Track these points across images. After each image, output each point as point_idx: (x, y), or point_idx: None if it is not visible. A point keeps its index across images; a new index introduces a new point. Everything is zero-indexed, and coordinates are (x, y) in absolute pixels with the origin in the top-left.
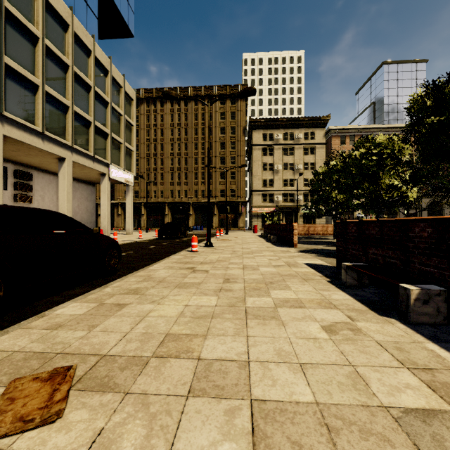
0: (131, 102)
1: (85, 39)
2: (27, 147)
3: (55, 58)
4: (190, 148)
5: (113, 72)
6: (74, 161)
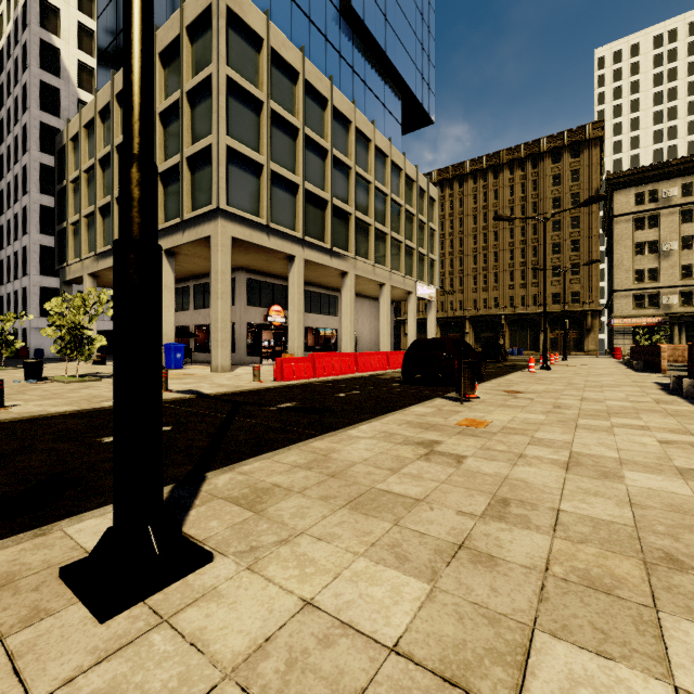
0: (433, 203)
1: (398, 161)
2: (363, 280)
3: (379, 193)
4: (502, 237)
5: (419, 180)
6: (390, 285)
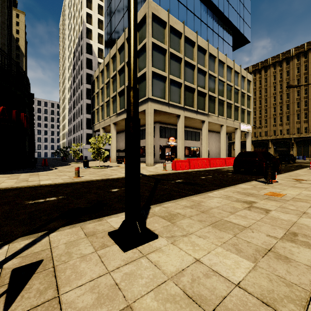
0: (250, 83)
1: (230, 64)
2: (212, 123)
3: (220, 81)
4: (292, 95)
5: (241, 72)
6: (226, 125)
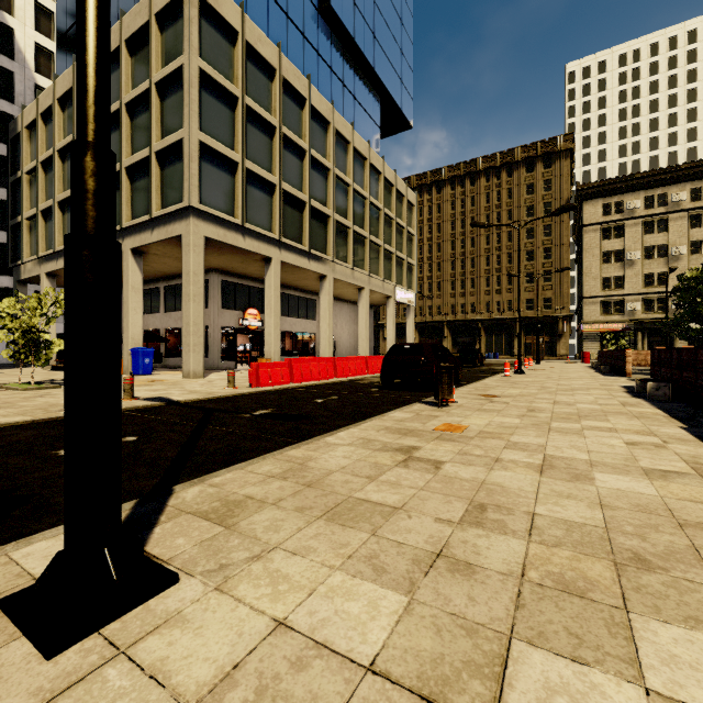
0: (412, 208)
1: (377, 164)
2: (341, 283)
3: (358, 196)
4: (479, 243)
5: (398, 185)
6: (370, 289)
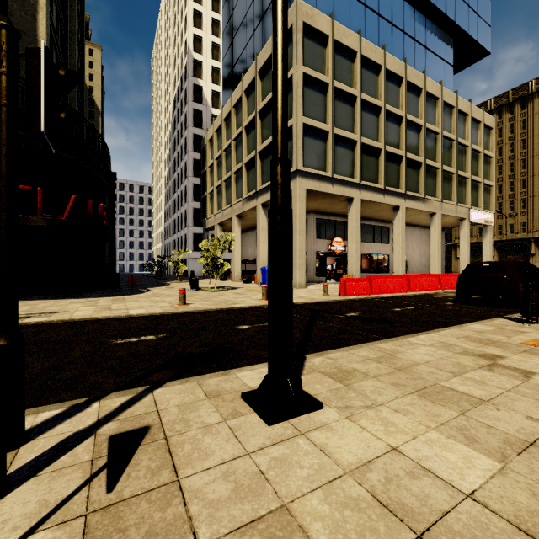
0: (489, 131)
1: (450, 100)
2: (413, 211)
3: (429, 133)
4: None
5: (472, 113)
6: (441, 214)
